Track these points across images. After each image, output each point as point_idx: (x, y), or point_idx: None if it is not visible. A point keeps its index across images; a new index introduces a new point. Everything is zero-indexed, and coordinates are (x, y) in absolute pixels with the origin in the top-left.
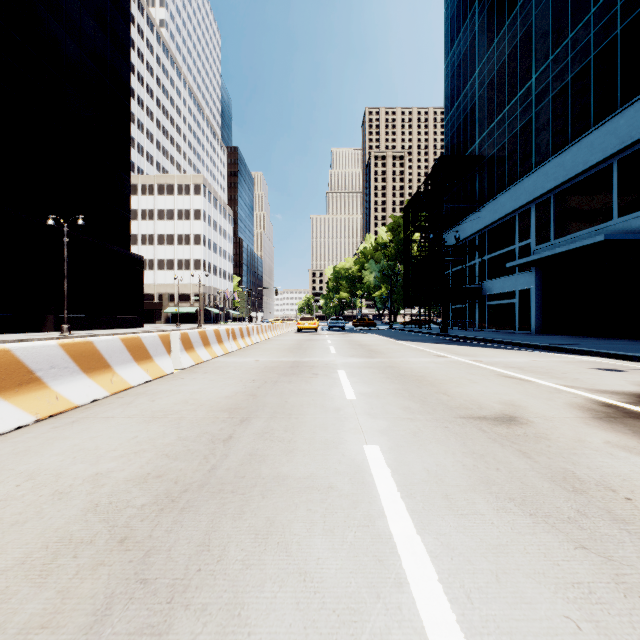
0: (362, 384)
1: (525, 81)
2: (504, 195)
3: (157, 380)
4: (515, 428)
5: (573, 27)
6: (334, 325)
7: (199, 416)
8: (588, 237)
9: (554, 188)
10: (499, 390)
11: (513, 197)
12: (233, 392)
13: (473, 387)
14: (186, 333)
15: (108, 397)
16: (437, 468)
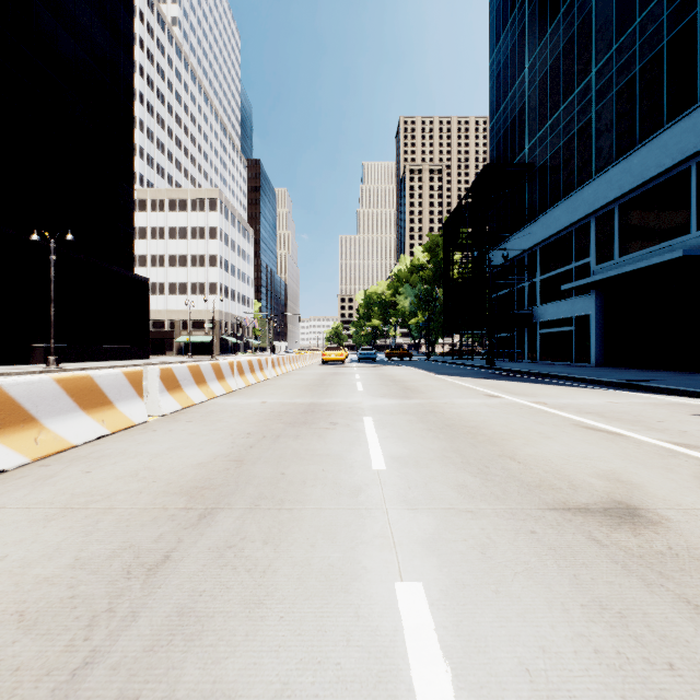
0: (395, 441)
1: (583, 75)
2: (559, 207)
3: (118, 434)
4: (648, 535)
5: (642, 9)
6: (364, 356)
7: (138, 505)
8: (660, 254)
9: (619, 197)
10: (587, 451)
11: (569, 209)
12: (212, 455)
13: (549, 446)
14: (169, 369)
15: (28, 465)
16: (546, 663)
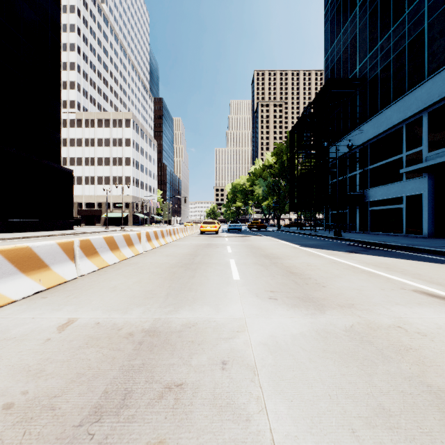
0: None
1: None
2: (390, 108)
3: None
4: None
5: None
6: (232, 228)
7: None
8: None
9: None
10: None
11: (401, 108)
12: None
13: None
14: None
15: None
16: None
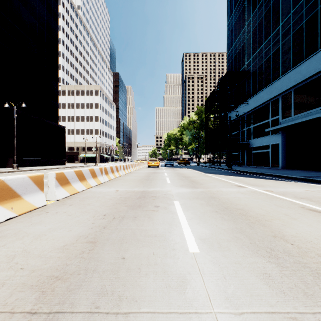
0: (197, 221)
1: (275, 27)
2: (262, 91)
3: (23, 215)
4: None
5: None
6: (168, 163)
7: None
8: (316, 113)
9: (294, 86)
10: None
11: (268, 92)
12: (76, 236)
13: (300, 227)
14: (62, 173)
15: None
16: None
